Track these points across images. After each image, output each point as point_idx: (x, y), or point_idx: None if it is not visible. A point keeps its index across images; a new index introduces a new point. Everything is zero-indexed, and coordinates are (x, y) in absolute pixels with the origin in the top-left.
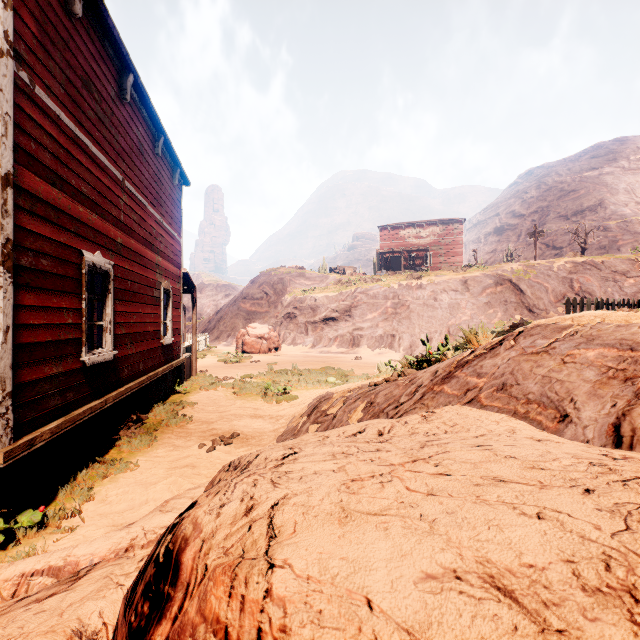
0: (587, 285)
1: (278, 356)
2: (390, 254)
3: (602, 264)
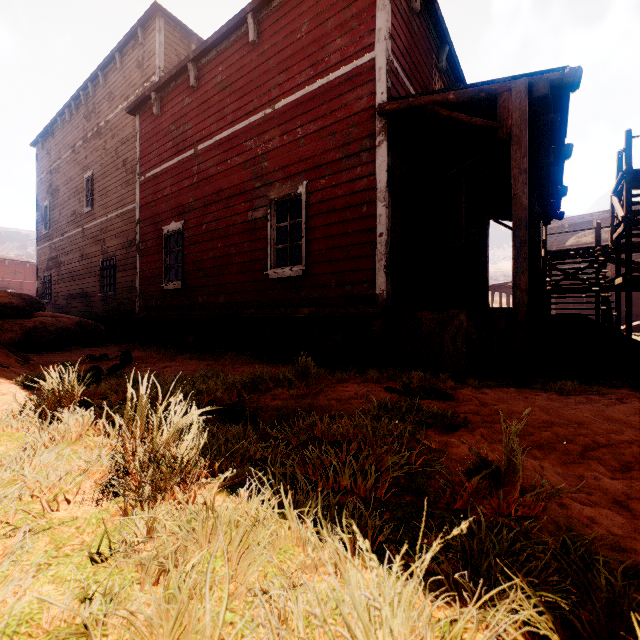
0: None
1: None
2: None
3: None
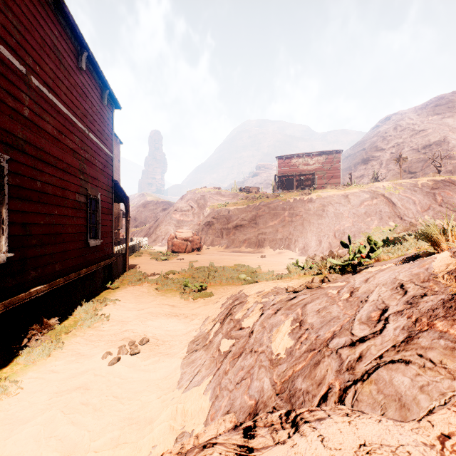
0: (448, 198)
1: (199, 255)
2: (285, 177)
3: None
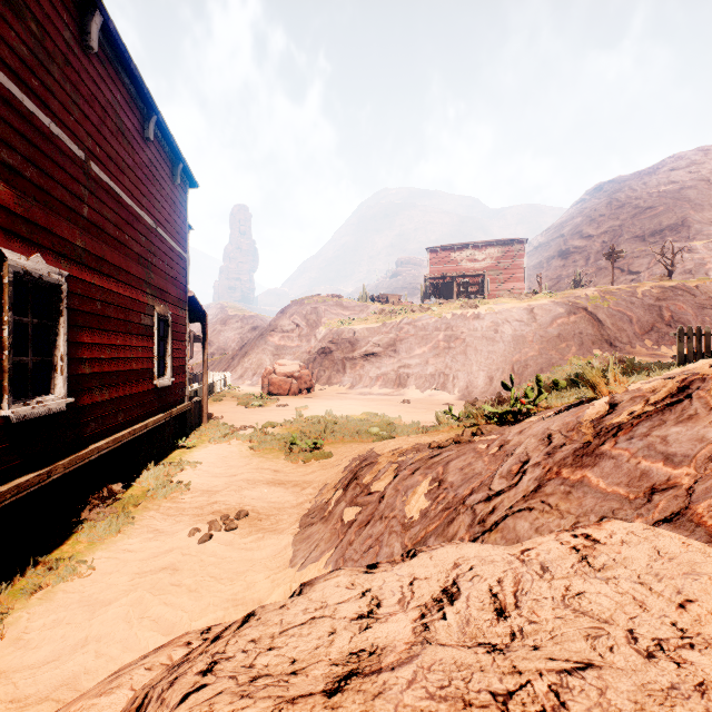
0: (680, 314)
1: (310, 398)
2: (440, 280)
3: (697, 289)
